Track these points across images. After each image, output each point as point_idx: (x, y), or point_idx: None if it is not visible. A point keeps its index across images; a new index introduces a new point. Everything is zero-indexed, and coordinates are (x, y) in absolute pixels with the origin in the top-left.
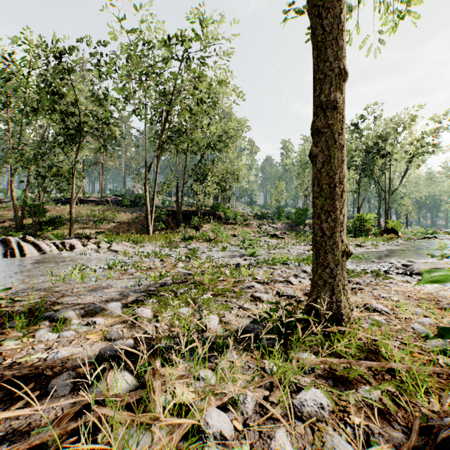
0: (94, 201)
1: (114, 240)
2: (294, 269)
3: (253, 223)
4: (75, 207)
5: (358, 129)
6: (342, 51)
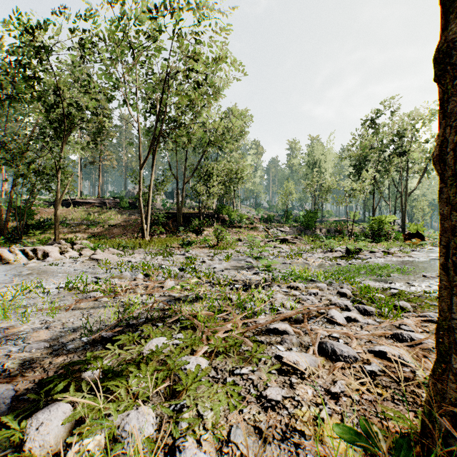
0: (90, 203)
1: (102, 245)
2: (325, 290)
3: (259, 226)
4: (69, 209)
5: (373, 124)
6: None
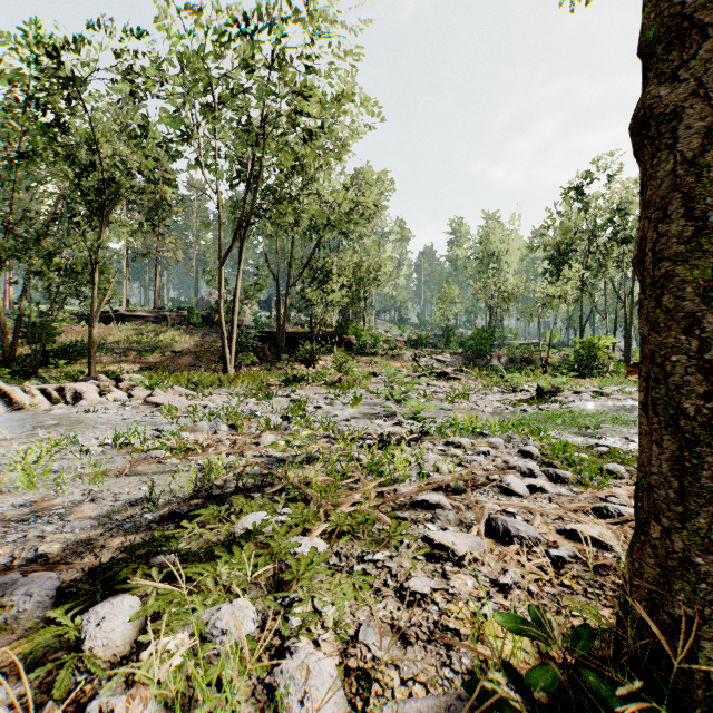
0: (142, 317)
1: (163, 382)
2: (501, 448)
3: (405, 353)
4: (109, 326)
5: (581, 195)
6: None
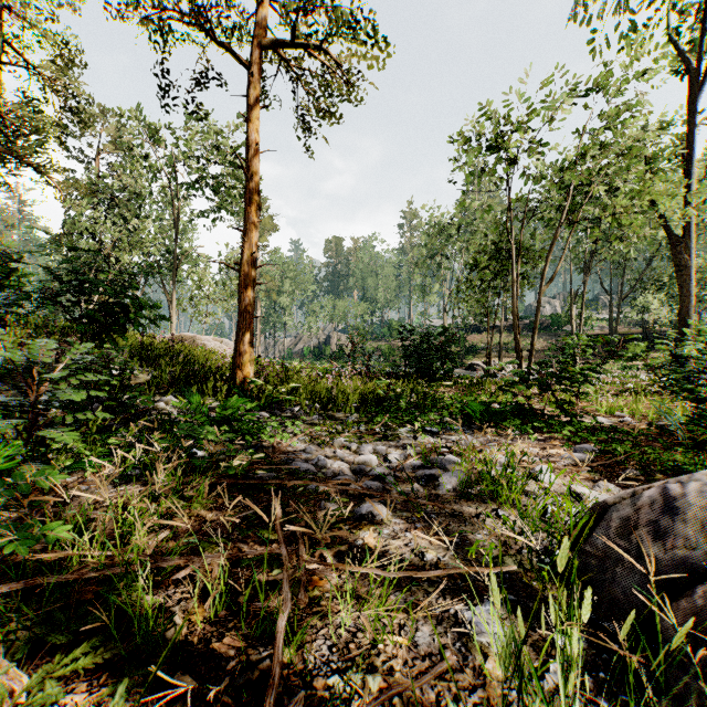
0: (497, 327)
1: None
2: None
3: None
4: (482, 335)
5: None
6: (690, 288)
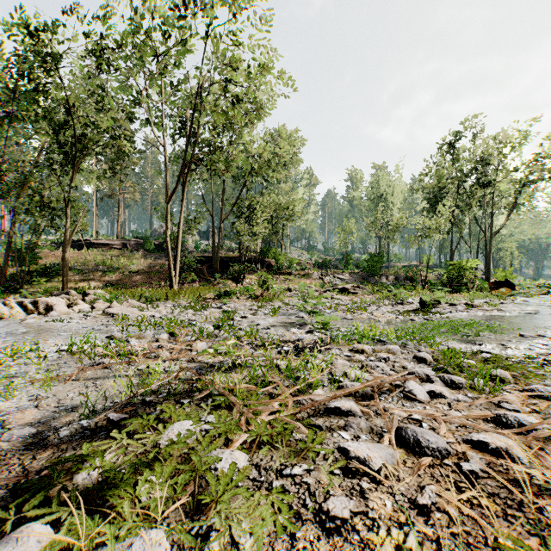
0: (108, 245)
1: (120, 296)
2: (398, 354)
3: (313, 273)
4: (81, 252)
5: (452, 148)
6: None
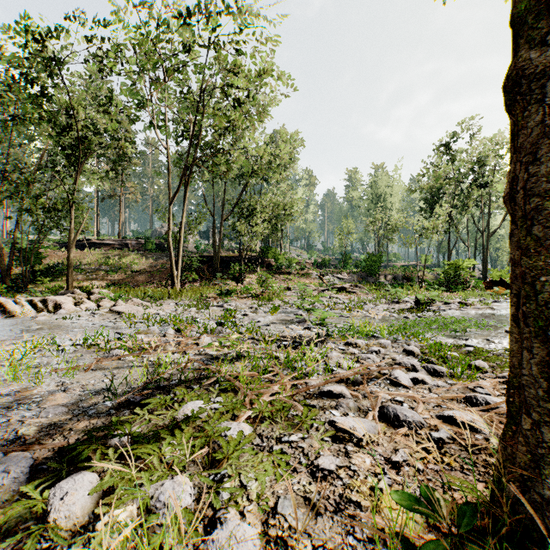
0: (109, 244)
1: (124, 295)
2: (389, 348)
3: (312, 272)
4: (84, 251)
5: (449, 150)
6: None
